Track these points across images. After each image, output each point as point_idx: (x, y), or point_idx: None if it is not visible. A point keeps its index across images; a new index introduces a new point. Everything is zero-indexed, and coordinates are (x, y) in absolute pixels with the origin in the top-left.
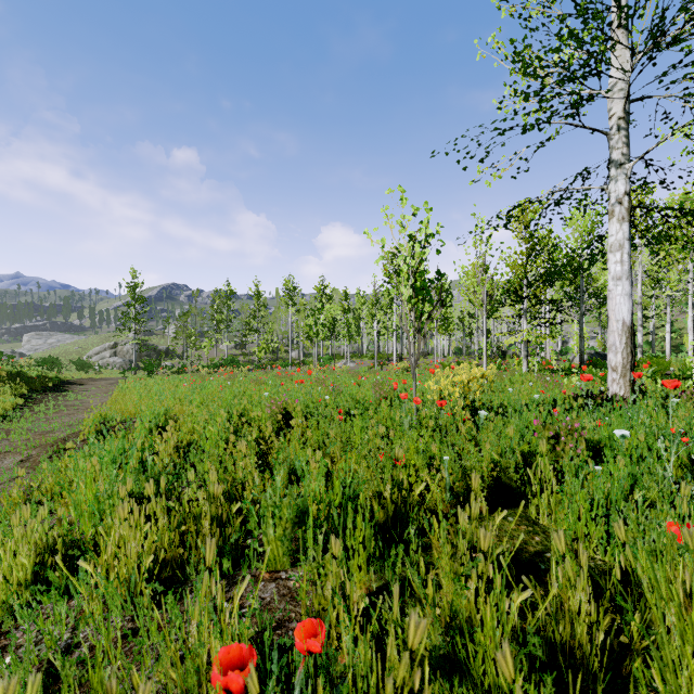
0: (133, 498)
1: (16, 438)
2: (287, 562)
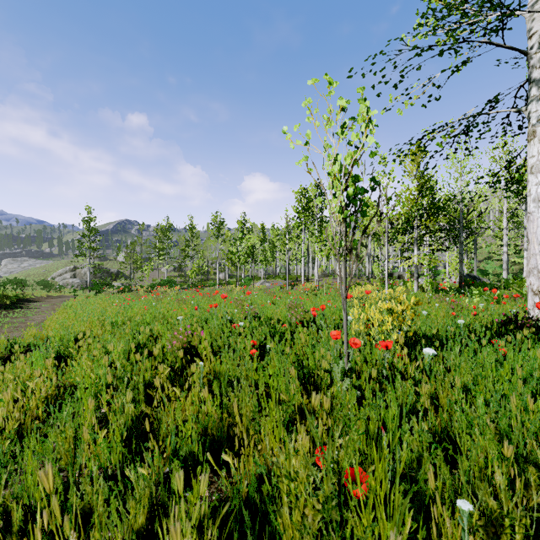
0: None
1: None
2: None
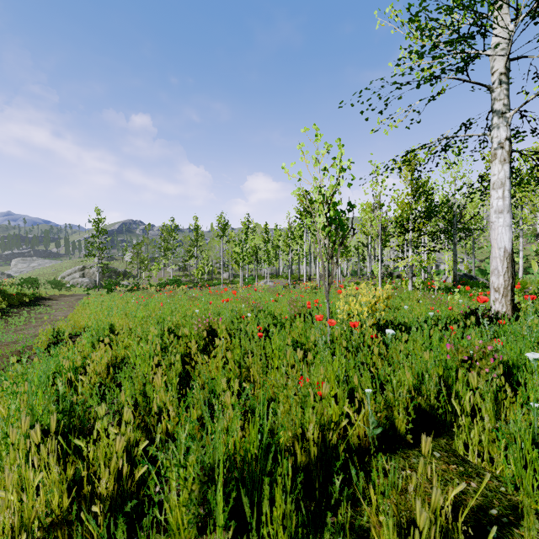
0: None
1: None
2: (194, 531)
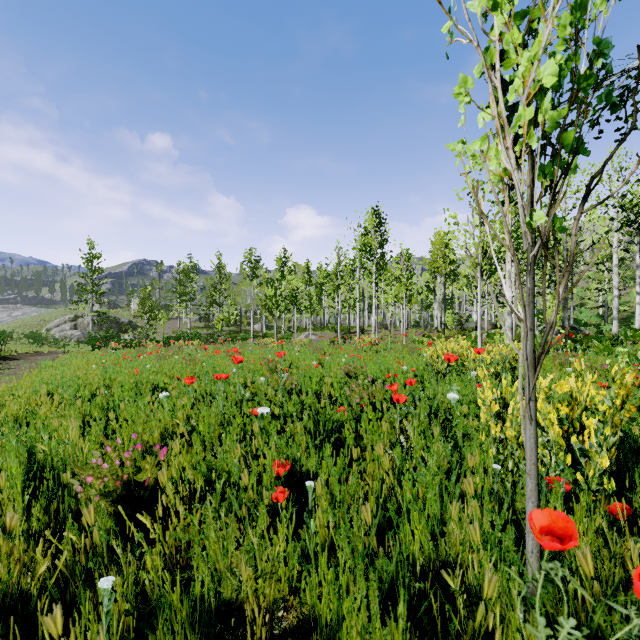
0: None
1: None
2: None
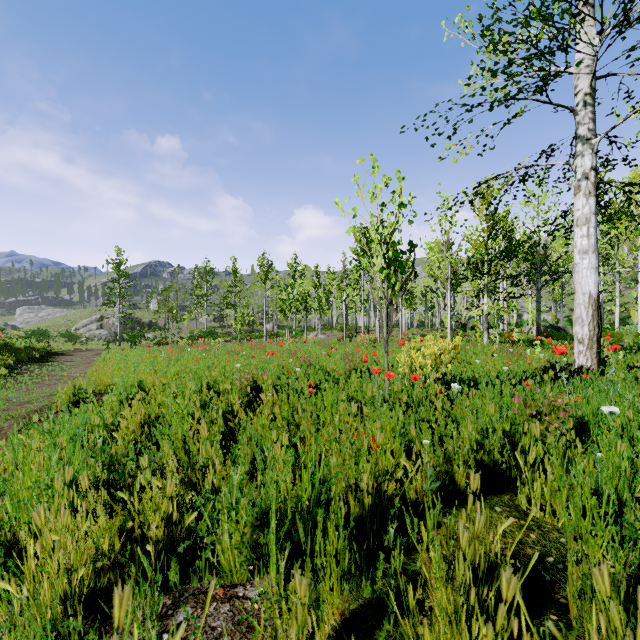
0: (74, 490)
1: None
2: (246, 573)
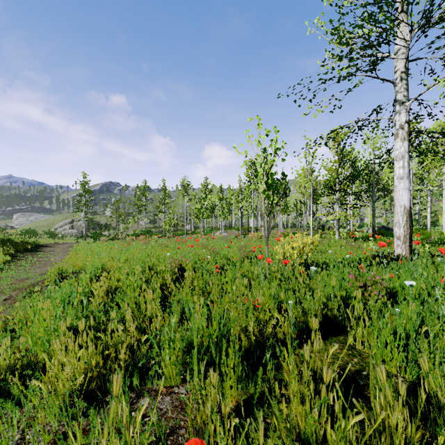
0: (72, 331)
1: (4, 283)
2: (179, 379)
